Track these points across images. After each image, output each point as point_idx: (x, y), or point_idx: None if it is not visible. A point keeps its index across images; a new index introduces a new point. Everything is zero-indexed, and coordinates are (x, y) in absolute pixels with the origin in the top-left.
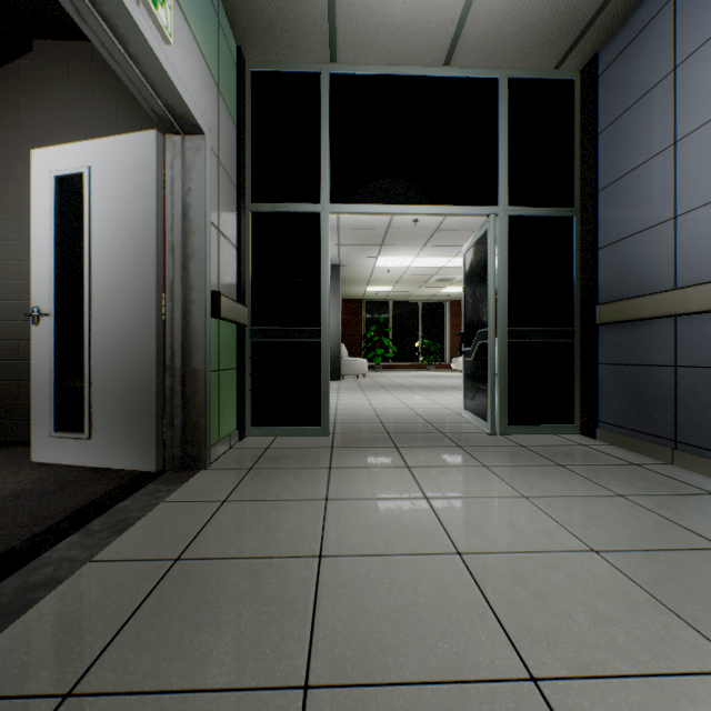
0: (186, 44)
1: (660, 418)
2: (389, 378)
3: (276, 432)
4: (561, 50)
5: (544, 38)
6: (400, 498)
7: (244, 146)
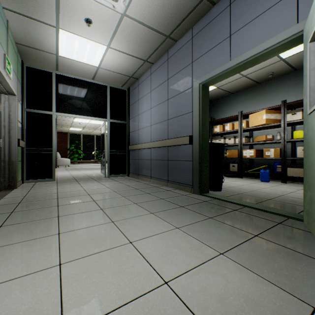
0: (13, 75)
1: (137, 170)
2: (80, 166)
3: (36, 181)
4: (121, 84)
5: (117, 82)
6: (76, 187)
7: (24, 90)
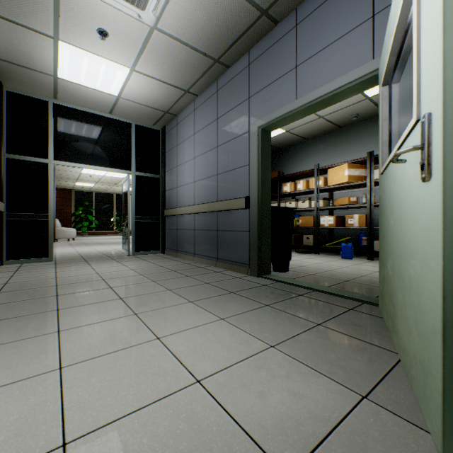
0: None
1: (175, 244)
2: (92, 240)
3: (22, 261)
4: (153, 122)
5: (146, 118)
6: (84, 269)
7: (3, 126)
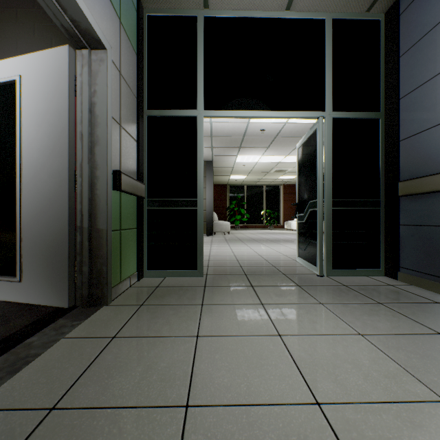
0: None
1: None
2: (244, 234)
3: (165, 274)
4: None
5: None
6: (258, 335)
7: (142, 68)
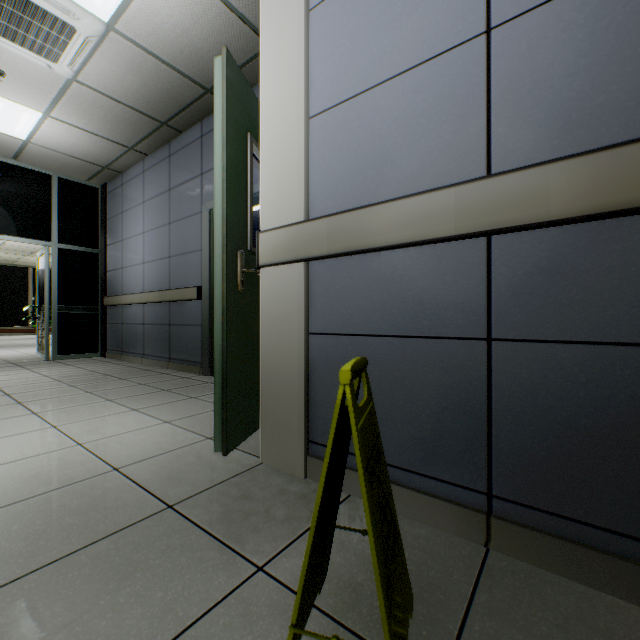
0: None
1: (120, 343)
2: None
3: None
4: (87, 177)
5: (75, 171)
6: None
7: None
